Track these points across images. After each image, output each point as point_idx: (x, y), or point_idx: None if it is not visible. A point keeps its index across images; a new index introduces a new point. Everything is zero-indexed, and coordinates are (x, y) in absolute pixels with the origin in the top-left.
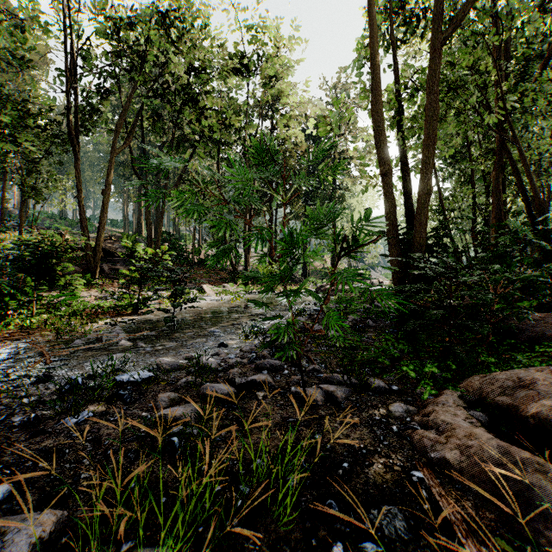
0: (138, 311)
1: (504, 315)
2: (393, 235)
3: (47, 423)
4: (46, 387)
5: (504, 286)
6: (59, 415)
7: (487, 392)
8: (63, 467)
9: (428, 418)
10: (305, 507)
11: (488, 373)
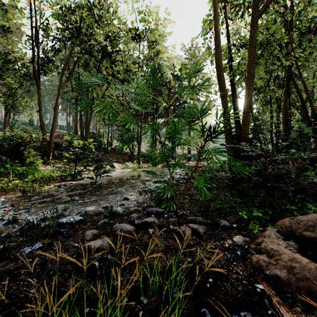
0: (75, 179)
1: (299, 180)
2: (228, 133)
3: (11, 251)
4: (13, 227)
5: (298, 162)
6: (20, 246)
7: (295, 228)
8: (18, 285)
9: (260, 246)
10: (187, 313)
11: (292, 216)
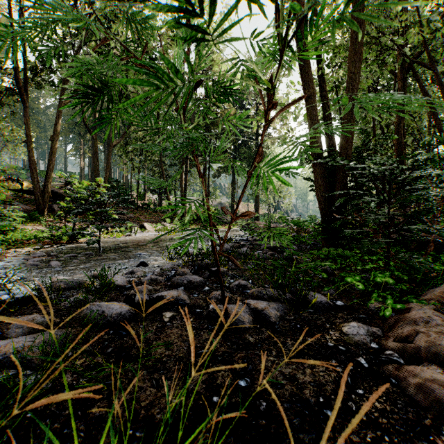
0: (73, 240)
1: None
2: (318, 155)
3: None
4: None
5: None
6: None
7: None
8: None
9: (416, 345)
10: None
11: None
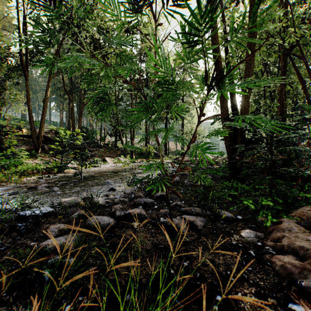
0: (61, 171)
1: None
2: (226, 117)
3: None
4: None
5: (309, 145)
6: None
7: None
8: None
9: (282, 244)
10: None
11: (309, 205)
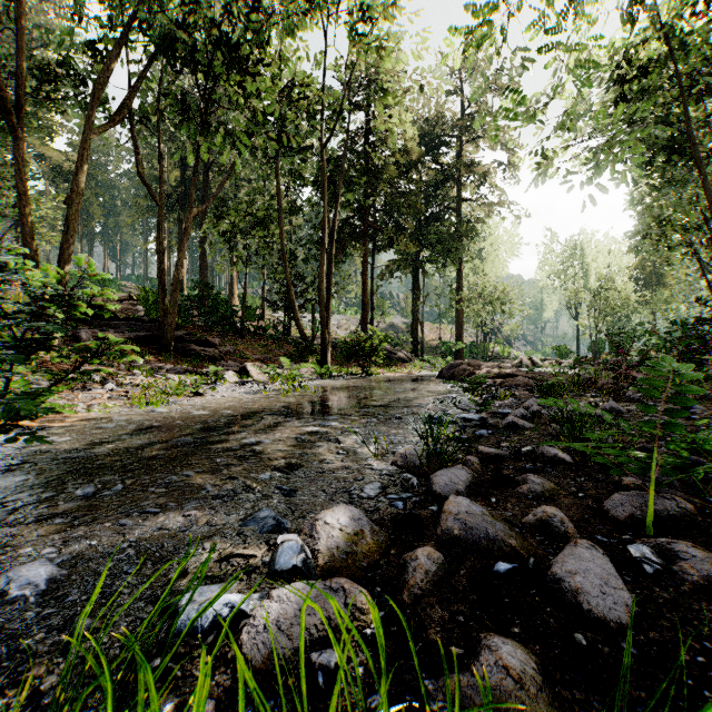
0: (4, 425)
1: None
2: None
3: None
4: None
5: None
6: None
7: None
8: None
9: None
10: None
11: None
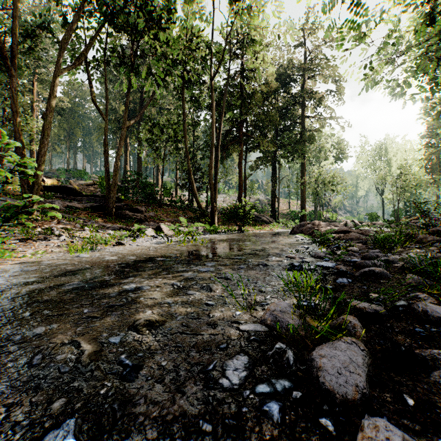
0: None
1: None
2: None
3: None
4: None
5: None
6: None
7: None
8: None
9: None
10: None
11: None
